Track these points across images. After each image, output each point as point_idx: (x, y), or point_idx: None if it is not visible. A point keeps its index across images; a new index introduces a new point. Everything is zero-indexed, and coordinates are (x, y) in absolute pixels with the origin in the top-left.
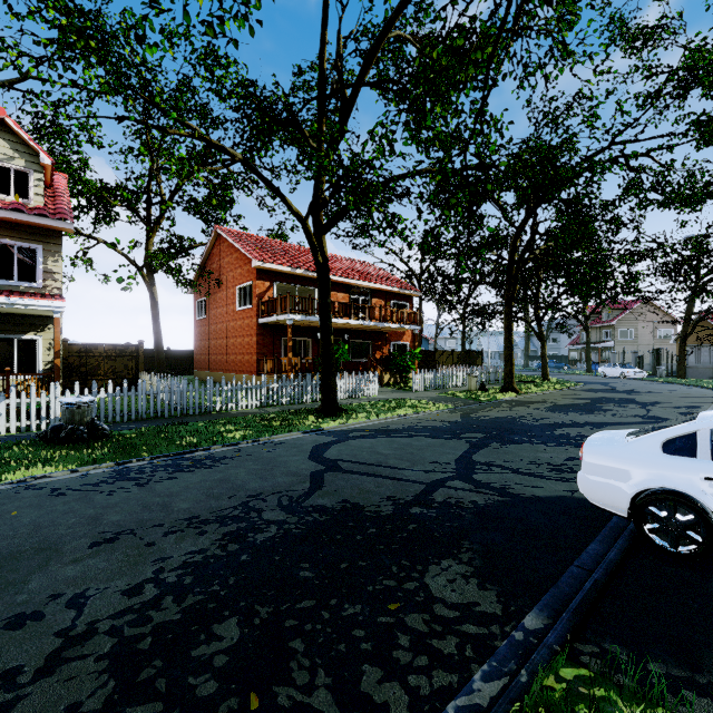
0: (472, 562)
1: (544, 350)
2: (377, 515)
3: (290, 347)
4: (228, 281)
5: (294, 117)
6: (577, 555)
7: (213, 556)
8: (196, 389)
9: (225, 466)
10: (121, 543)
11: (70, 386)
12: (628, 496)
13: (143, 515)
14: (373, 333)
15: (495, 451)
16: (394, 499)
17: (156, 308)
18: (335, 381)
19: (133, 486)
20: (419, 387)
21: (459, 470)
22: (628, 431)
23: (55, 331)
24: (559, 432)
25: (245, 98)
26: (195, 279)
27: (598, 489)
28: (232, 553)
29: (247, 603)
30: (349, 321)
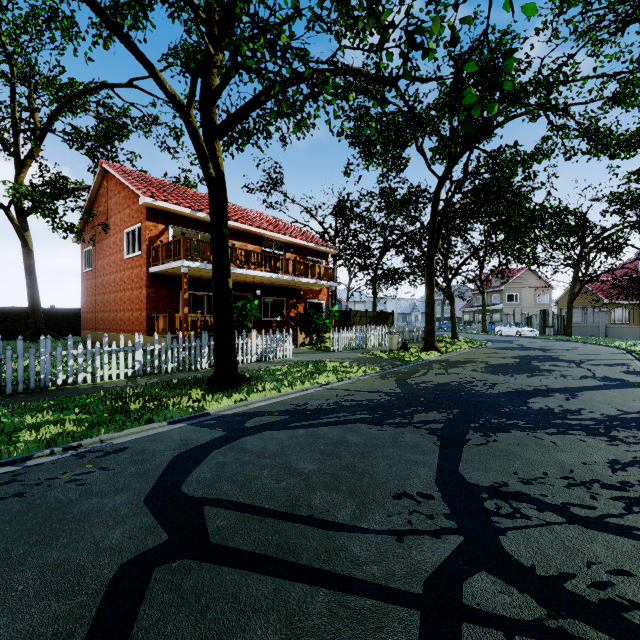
0: None
1: (453, 310)
2: None
3: (185, 300)
4: (116, 224)
5: None
6: None
7: None
8: (19, 354)
9: None
10: None
11: None
12: None
13: None
14: (288, 290)
15: (486, 453)
16: None
17: (30, 257)
18: (234, 340)
19: None
20: (338, 347)
21: (462, 522)
22: None
23: None
24: (537, 406)
25: None
26: (81, 225)
27: None
28: None
29: None
30: (259, 273)
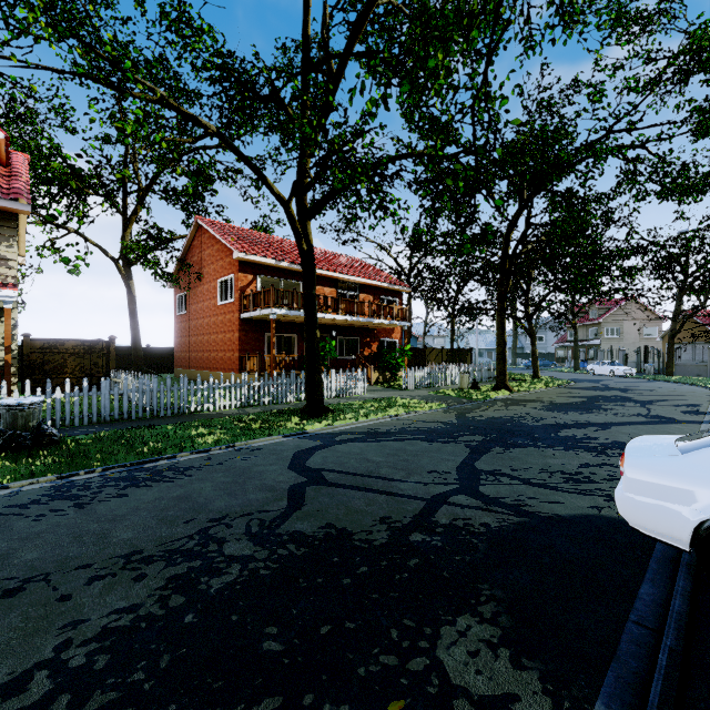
0: (498, 619)
1: (534, 347)
2: (368, 545)
3: (273, 343)
4: (209, 274)
5: (277, 93)
6: (630, 603)
7: (146, 617)
8: (168, 388)
9: (189, 478)
10: (26, 596)
11: (32, 385)
12: (691, 524)
13: (69, 550)
14: (362, 330)
15: (499, 457)
16: (389, 522)
17: (133, 302)
18: (321, 379)
19: (69, 507)
20: (409, 385)
21: (462, 481)
22: (673, 438)
23: (5, 323)
24: (564, 434)
25: (222, 69)
26: (175, 272)
27: (648, 513)
28: (174, 610)
29: (180, 705)
30: (336, 316)
